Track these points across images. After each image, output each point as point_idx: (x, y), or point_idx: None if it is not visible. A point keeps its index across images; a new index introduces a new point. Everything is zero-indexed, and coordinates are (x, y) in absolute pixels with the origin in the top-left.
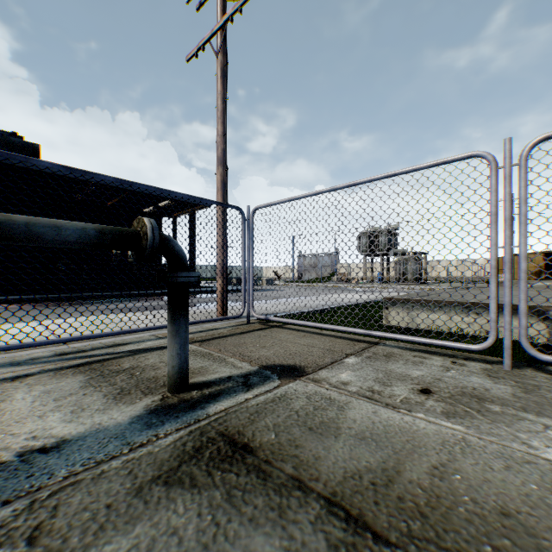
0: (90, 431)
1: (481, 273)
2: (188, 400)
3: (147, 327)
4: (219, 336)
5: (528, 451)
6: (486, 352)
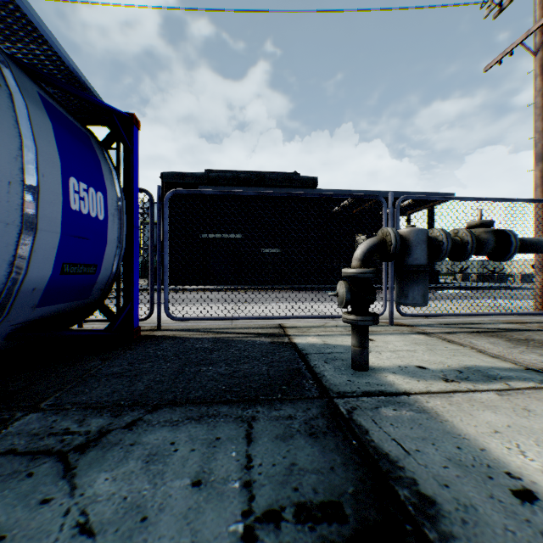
0: None
1: None
2: None
3: (494, 312)
4: None
5: None
6: None
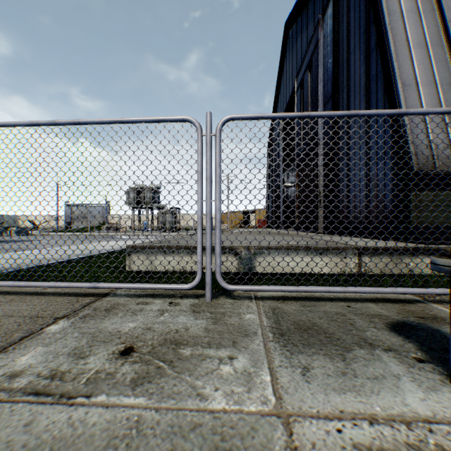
0: None
1: (214, 224)
2: None
3: None
4: None
5: (199, 406)
6: (201, 285)
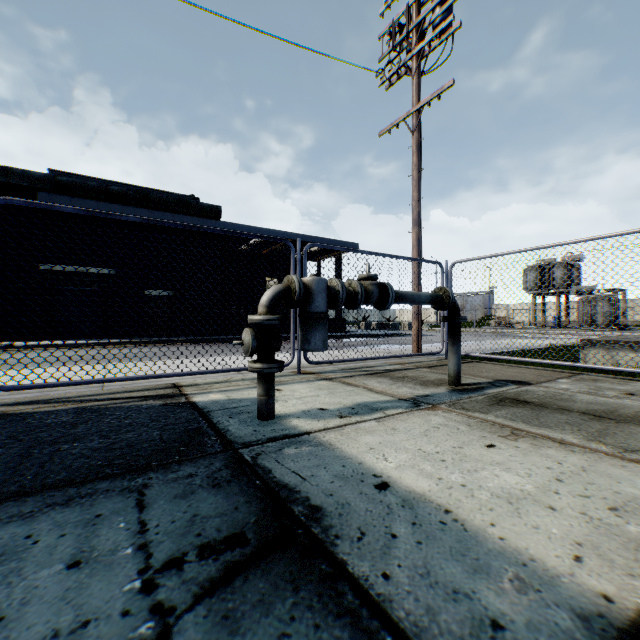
0: (434, 393)
1: None
2: (467, 388)
3: (384, 356)
4: (435, 365)
5: None
6: None
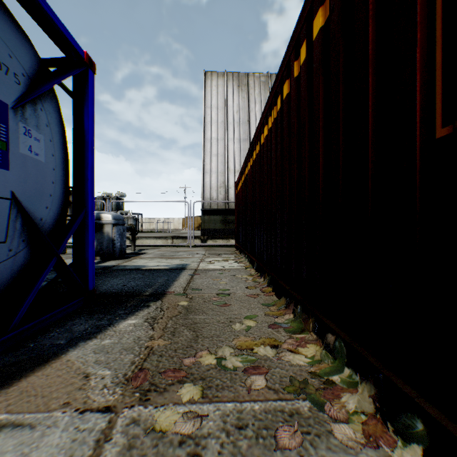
0: None
1: (177, 227)
2: None
3: None
4: None
5: None
6: None
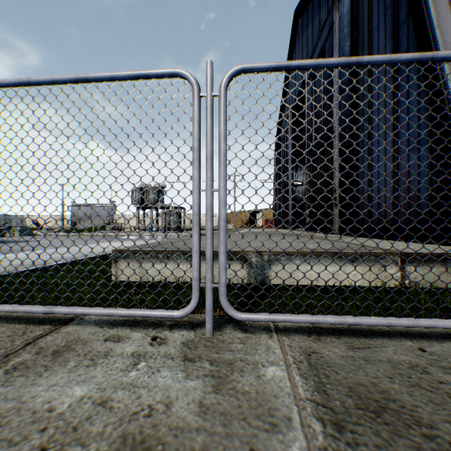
0: None
1: None
2: None
3: None
4: None
5: None
6: (201, 303)
